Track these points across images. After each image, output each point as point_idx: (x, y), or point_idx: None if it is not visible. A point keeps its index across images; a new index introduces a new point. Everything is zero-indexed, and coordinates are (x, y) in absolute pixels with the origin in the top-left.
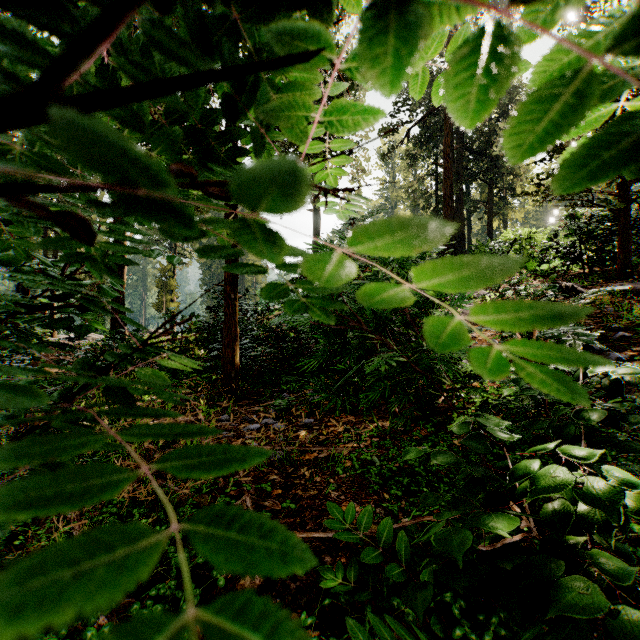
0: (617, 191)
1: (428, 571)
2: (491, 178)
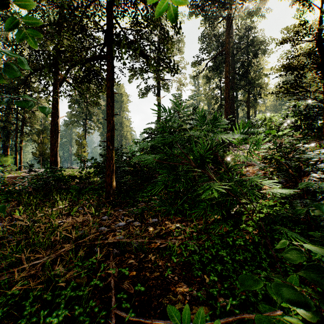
0: (323, 91)
1: None
2: (249, 88)
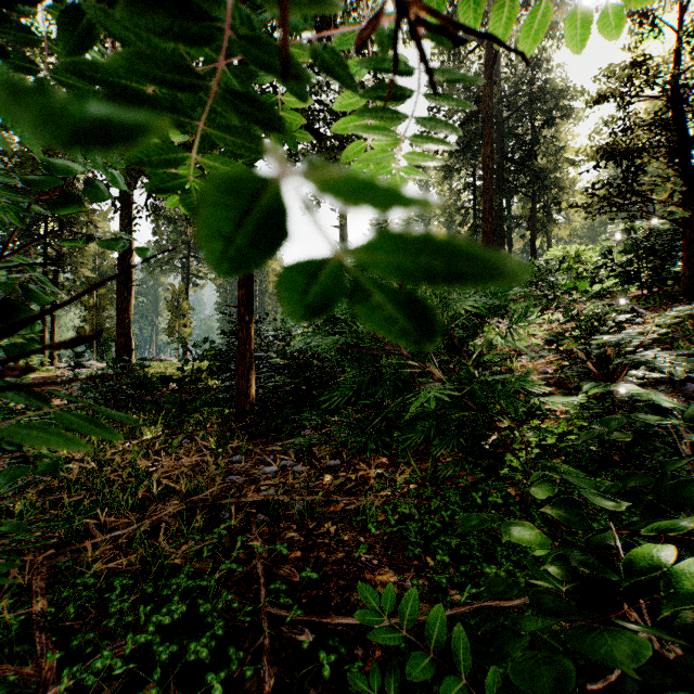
0: (682, 201)
1: (496, 682)
2: (534, 191)
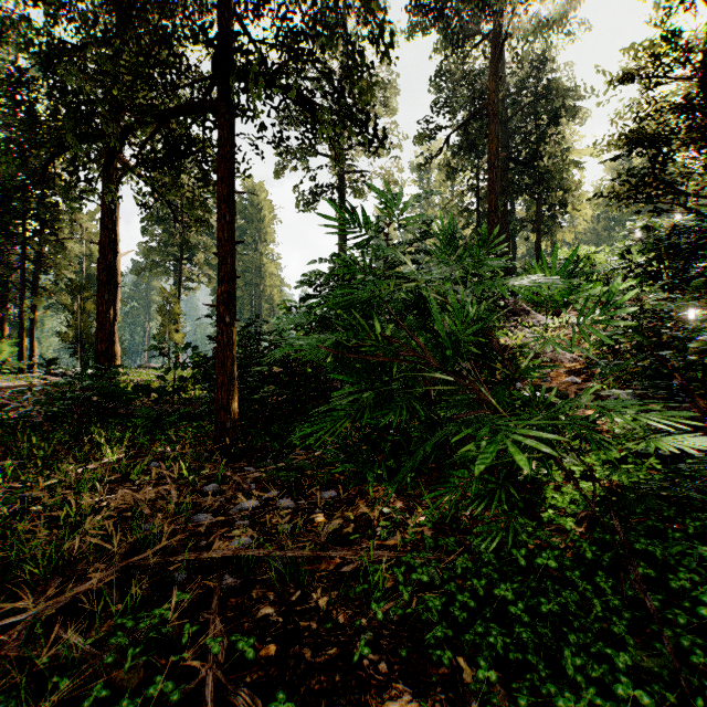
0: None
1: None
2: (540, 193)
